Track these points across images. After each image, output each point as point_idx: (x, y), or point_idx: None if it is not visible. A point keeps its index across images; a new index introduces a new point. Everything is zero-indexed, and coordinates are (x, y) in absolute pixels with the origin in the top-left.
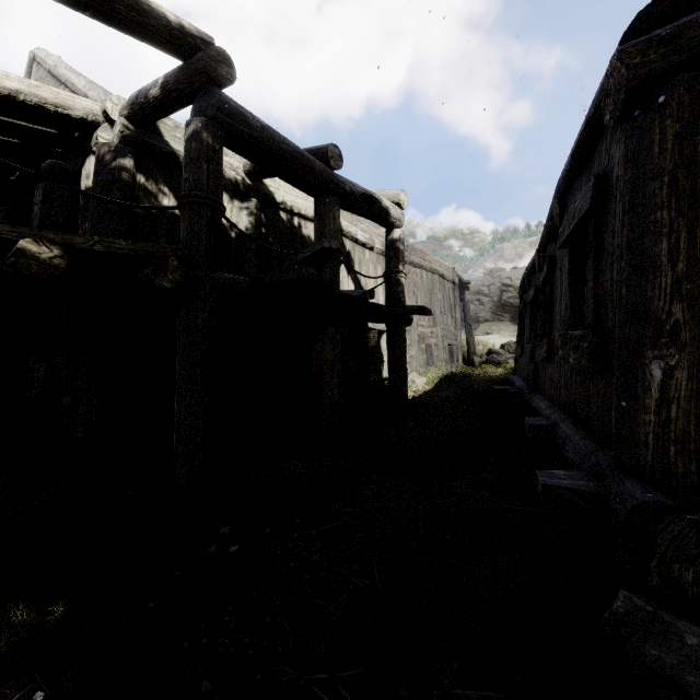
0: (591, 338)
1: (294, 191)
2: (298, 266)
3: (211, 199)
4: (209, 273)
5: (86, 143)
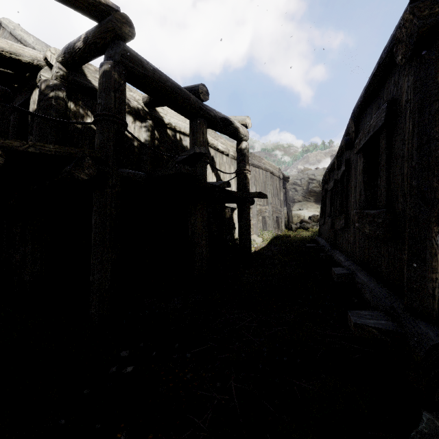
0: (385, 216)
1: (177, 116)
2: (177, 164)
3: (117, 117)
4: (115, 169)
5: (33, 80)
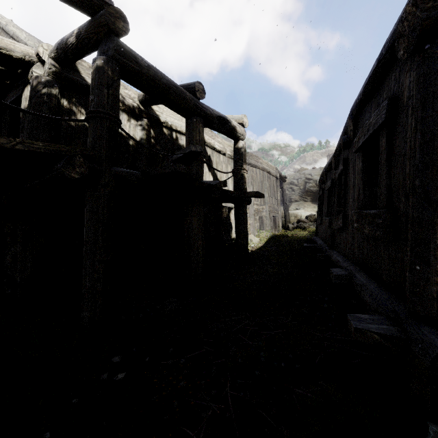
0: (385, 216)
1: (173, 115)
2: (172, 163)
3: (110, 114)
4: (108, 168)
5: (25, 77)
